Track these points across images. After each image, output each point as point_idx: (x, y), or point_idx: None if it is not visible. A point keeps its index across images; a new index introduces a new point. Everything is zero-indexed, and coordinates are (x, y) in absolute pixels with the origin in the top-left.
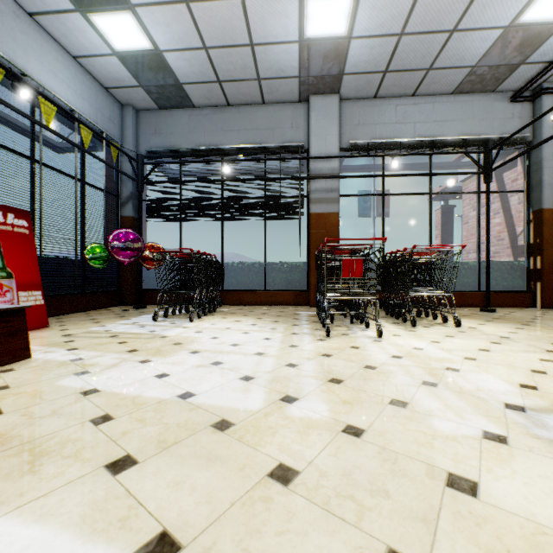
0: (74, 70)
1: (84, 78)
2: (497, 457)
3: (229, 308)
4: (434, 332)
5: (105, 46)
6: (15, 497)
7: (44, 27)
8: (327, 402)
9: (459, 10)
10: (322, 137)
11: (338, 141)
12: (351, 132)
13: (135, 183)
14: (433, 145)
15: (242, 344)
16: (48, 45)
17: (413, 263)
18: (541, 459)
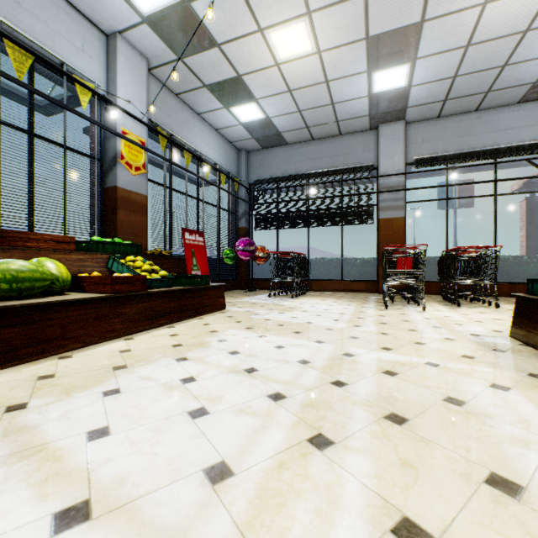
0: (216, 137)
1: (220, 140)
2: (442, 341)
3: (314, 292)
4: (471, 310)
5: (236, 121)
6: (272, 334)
7: (204, 118)
8: (375, 328)
9: (505, 54)
10: (389, 157)
11: (403, 158)
12: (416, 149)
13: (246, 203)
14: (496, 153)
15: (330, 309)
16: (205, 128)
17: (465, 259)
18: (462, 343)
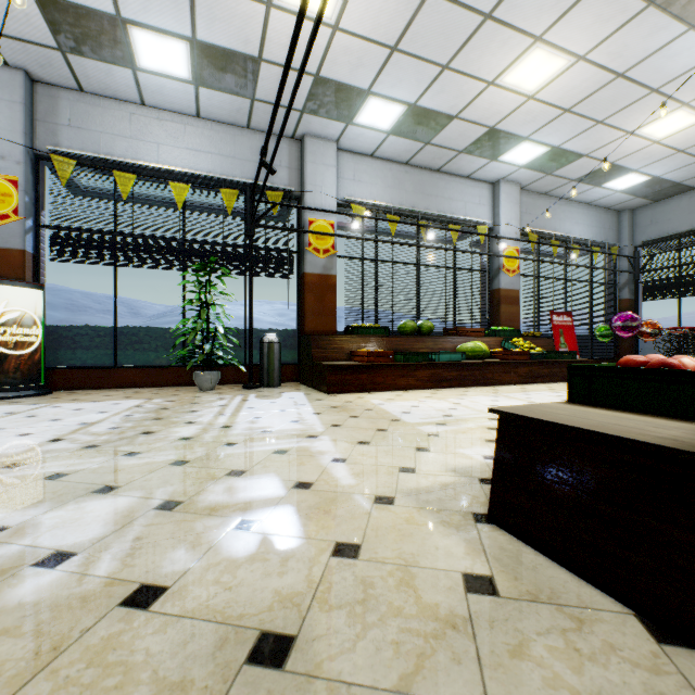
0: (586, 211)
1: (592, 212)
2: None
3: None
4: None
5: (611, 191)
6: None
7: (572, 200)
8: None
9: None
10: None
11: None
12: None
13: (630, 271)
14: None
15: None
16: (573, 208)
17: None
18: None
